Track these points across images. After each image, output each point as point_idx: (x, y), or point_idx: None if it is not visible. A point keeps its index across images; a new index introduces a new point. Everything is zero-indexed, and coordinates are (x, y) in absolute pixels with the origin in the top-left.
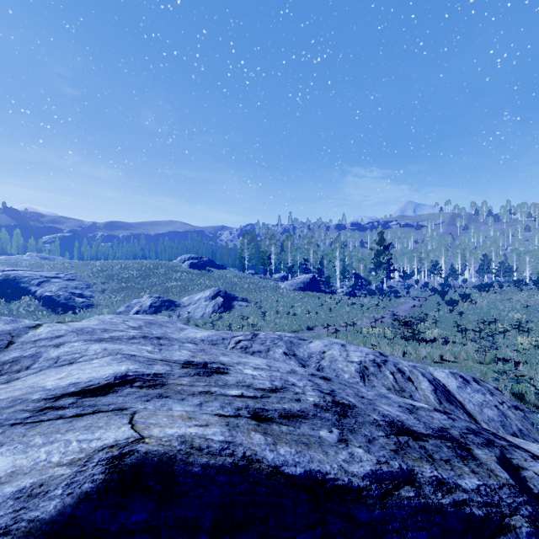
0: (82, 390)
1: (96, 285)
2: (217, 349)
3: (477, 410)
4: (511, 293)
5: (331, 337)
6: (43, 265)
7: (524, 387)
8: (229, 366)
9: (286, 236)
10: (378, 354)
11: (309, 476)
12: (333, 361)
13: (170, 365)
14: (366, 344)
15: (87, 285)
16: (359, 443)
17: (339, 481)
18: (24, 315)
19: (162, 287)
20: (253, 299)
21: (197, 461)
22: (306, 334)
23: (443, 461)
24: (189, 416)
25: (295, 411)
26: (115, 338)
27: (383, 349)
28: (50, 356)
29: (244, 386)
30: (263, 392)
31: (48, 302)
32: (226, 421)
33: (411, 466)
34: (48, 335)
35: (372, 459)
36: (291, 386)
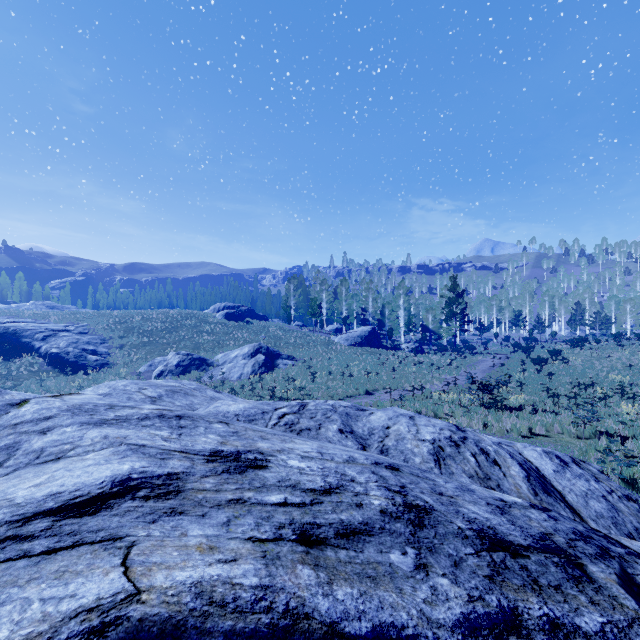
0: (64, 505)
1: (113, 340)
2: (254, 431)
3: (581, 503)
4: (610, 349)
5: (395, 403)
6: (49, 316)
7: (635, 470)
8: (269, 456)
9: (340, 280)
10: (454, 428)
11: (379, 634)
12: (399, 440)
13: (191, 459)
14: (438, 412)
15: (101, 339)
16: (442, 569)
17: (421, 638)
18: (25, 376)
19: (192, 342)
20: (300, 356)
21: (218, 627)
22: (364, 400)
23: (552, 587)
24: (211, 545)
25: (356, 524)
26: (122, 420)
27: (459, 419)
28: (31, 448)
29: (288, 487)
30: (313, 496)
31: (55, 361)
32: (263, 550)
33: (513, 602)
34: (34, 416)
35: (462, 594)
36: (350, 484)
